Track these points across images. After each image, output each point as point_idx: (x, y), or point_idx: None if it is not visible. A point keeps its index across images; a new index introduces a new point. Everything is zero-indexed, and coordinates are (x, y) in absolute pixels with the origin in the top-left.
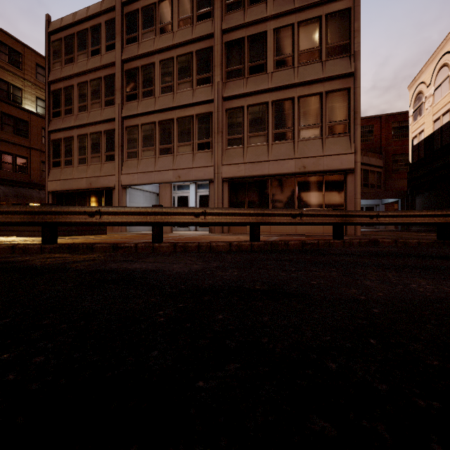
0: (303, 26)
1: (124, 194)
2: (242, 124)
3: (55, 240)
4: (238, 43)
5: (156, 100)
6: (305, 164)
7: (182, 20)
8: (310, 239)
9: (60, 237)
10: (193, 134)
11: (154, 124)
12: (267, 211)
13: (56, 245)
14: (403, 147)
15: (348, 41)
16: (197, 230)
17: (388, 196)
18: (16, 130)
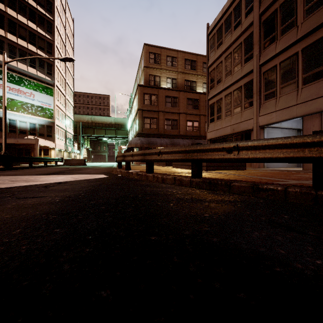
0: None
1: (261, 134)
2: None
3: (200, 175)
4: None
5: (298, 28)
6: None
7: None
8: None
9: (210, 171)
10: None
11: (295, 55)
12: None
13: (200, 180)
14: None
15: None
16: None
17: None
18: (193, 106)
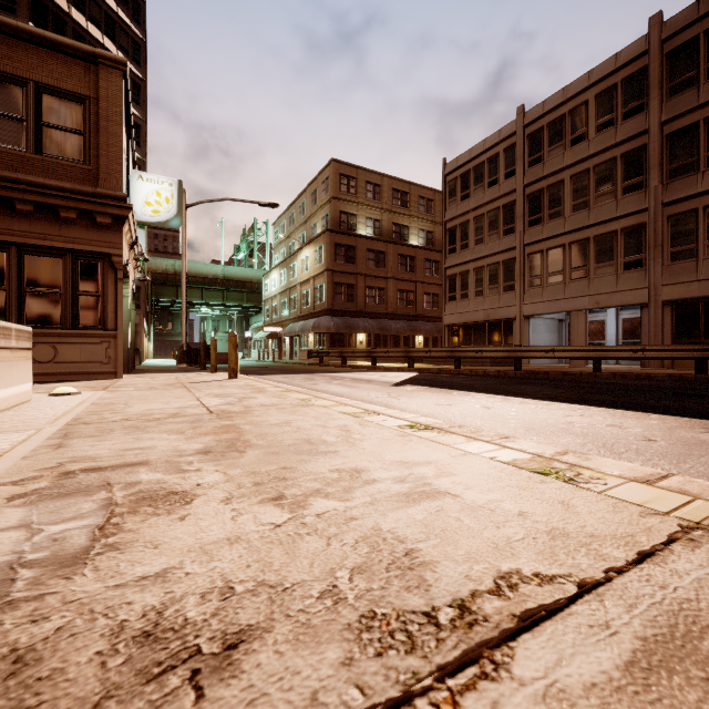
0: None
1: (525, 325)
2: (695, 232)
3: (521, 368)
4: (687, 132)
5: (565, 220)
6: None
7: (601, 124)
8: None
9: (494, 367)
10: (617, 252)
11: (563, 246)
12: None
13: (524, 371)
14: None
15: None
16: (619, 364)
17: None
18: (407, 267)
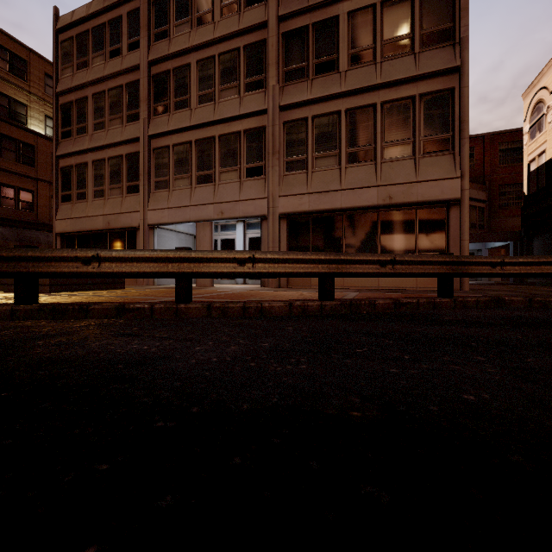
0: (388, 6)
1: (150, 236)
2: (306, 142)
3: (35, 299)
4: (299, 34)
5: (192, 112)
6: (391, 193)
7: (226, 7)
8: (404, 296)
9: (59, 293)
10: (240, 156)
11: (189, 144)
12: (344, 257)
13: (34, 307)
14: (513, 175)
15: (451, 25)
16: (247, 283)
17: (495, 238)
18: (19, 156)
